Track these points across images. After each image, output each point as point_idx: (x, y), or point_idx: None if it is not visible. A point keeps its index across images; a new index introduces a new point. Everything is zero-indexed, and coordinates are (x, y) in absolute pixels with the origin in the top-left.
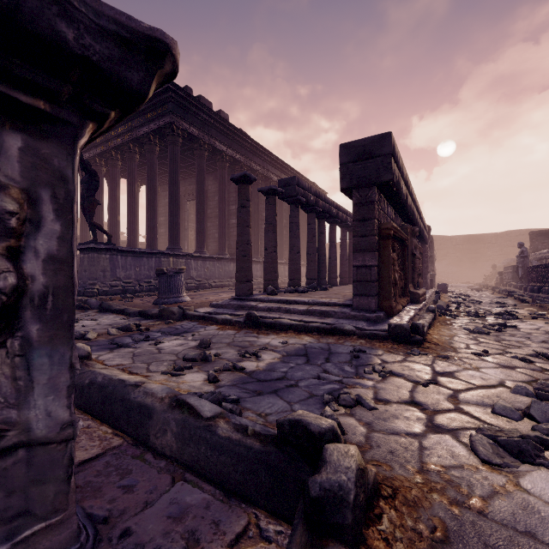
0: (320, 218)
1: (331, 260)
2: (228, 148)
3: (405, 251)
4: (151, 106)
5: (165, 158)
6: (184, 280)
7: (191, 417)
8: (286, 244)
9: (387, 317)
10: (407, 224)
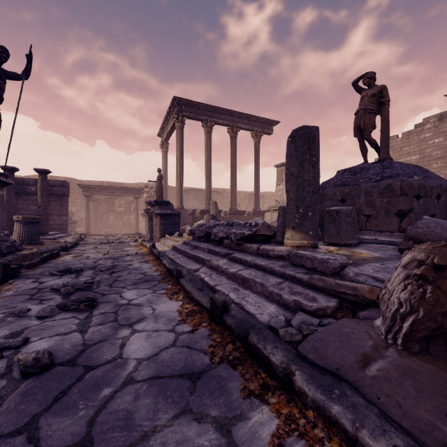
0: None
1: None
2: None
3: None
4: None
5: None
6: None
7: None
8: None
9: None
10: None
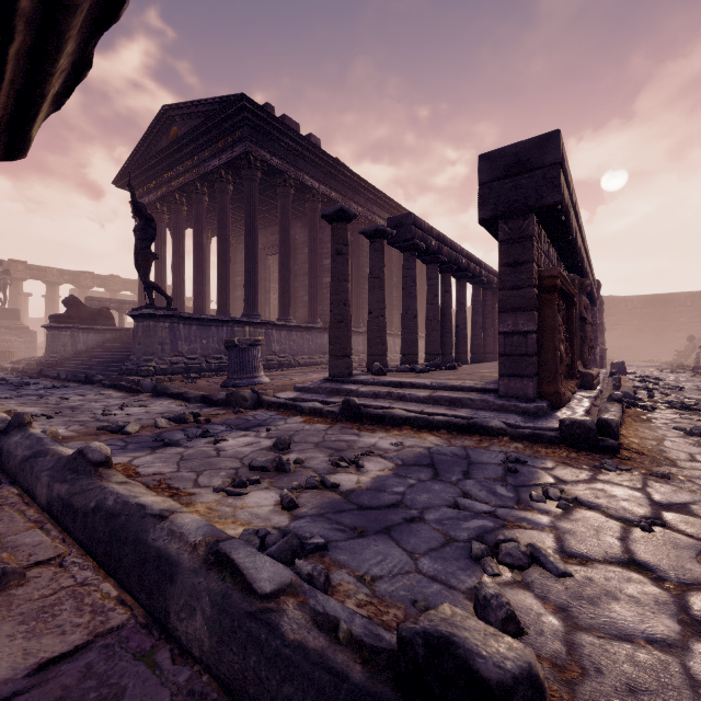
0: (444, 271)
1: (459, 329)
2: (321, 184)
3: (572, 313)
4: (222, 133)
5: (240, 200)
6: (264, 355)
7: (237, 590)
8: (396, 310)
9: (551, 409)
10: (573, 274)
